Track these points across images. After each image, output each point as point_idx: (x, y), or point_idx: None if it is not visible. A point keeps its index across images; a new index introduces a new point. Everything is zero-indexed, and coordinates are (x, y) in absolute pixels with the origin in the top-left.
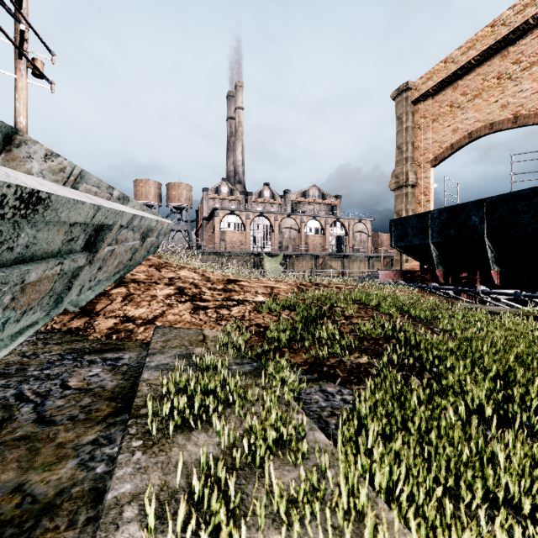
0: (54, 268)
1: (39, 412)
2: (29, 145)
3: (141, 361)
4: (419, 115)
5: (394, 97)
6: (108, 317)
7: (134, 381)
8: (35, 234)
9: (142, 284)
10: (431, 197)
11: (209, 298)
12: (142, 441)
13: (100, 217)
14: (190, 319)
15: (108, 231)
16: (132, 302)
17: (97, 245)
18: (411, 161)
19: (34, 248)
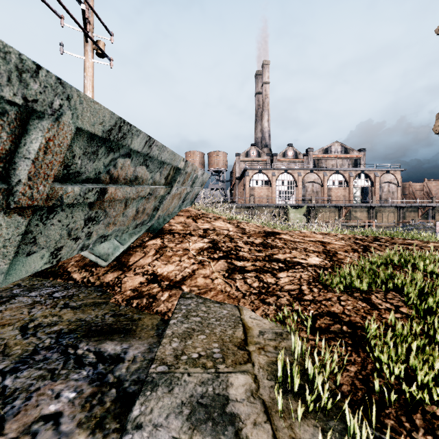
0: None
1: None
2: None
3: (143, 375)
4: None
5: None
6: (136, 273)
7: None
8: None
9: (177, 235)
10: None
11: (247, 256)
12: None
13: None
14: (223, 287)
15: (36, 134)
16: (163, 256)
17: (19, 169)
18: None
19: None
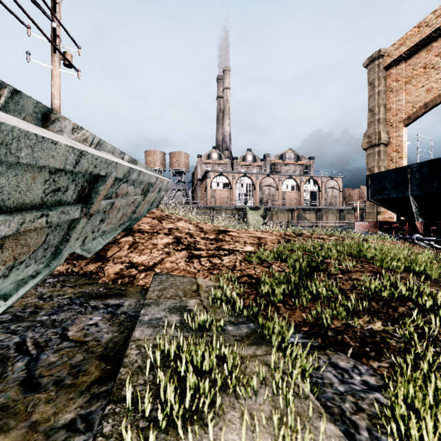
0: (36, 221)
1: (29, 369)
2: (60, 121)
3: (138, 309)
4: (391, 79)
5: (366, 65)
6: (116, 262)
7: (128, 334)
8: None
9: (146, 234)
10: (404, 154)
11: (202, 247)
12: None
13: (86, 165)
14: (185, 267)
15: (102, 183)
16: (136, 249)
17: (93, 198)
18: (383, 122)
19: None
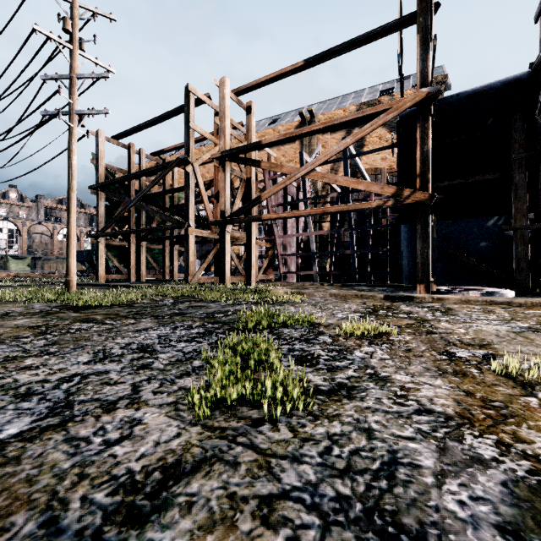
0: None
1: None
2: None
3: None
4: None
5: None
6: None
7: None
8: None
9: None
10: None
11: None
12: None
13: None
14: None
15: None
16: None
17: None
18: None
19: None
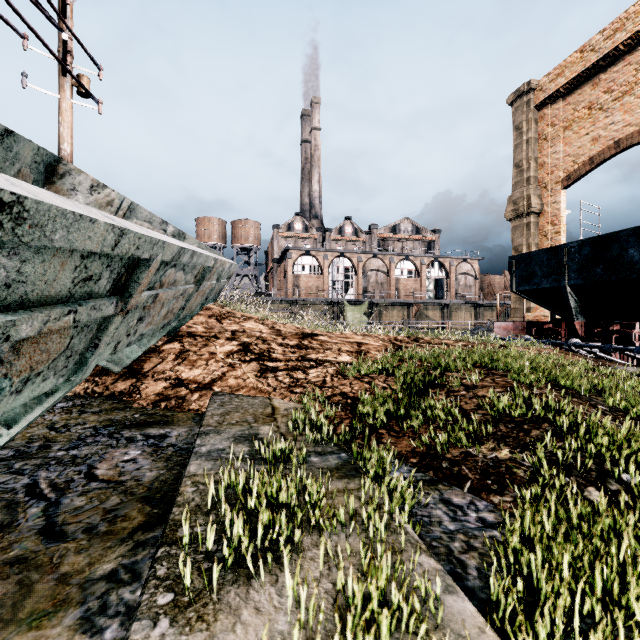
0: (62, 319)
1: (49, 516)
2: (73, 175)
3: (192, 440)
4: (545, 123)
5: (511, 102)
6: (157, 379)
7: (180, 471)
8: (19, 268)
9: (199, 338)
10: (562, 228)
11: (280, 357)
12: (173, 595)
13: (127, 246)
14: (256, 385)
15: (144, 269)
16: (186, 360)
17: (131, 288)
18: (534, 182)
19: (23, 288)
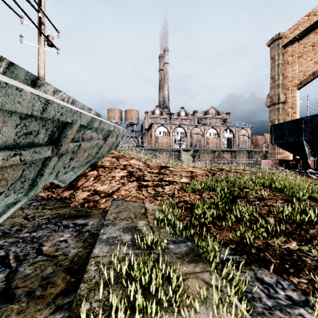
0: (9, 159)
1: (8, 281)
2: (44, 85)
3: (99, 228)
4: (287, 55)
5: (269, 45)
6: (84, 190)
7: (90, 249)
8: None
9: (107, 169)
10: (297, 110)
11: (149, 179)
12: None
13: (53, 112)
14: (136, 194)
15: (69, 129)
16: (99, 180)
17: (62, 140)
18: (281, 86)
19: None
